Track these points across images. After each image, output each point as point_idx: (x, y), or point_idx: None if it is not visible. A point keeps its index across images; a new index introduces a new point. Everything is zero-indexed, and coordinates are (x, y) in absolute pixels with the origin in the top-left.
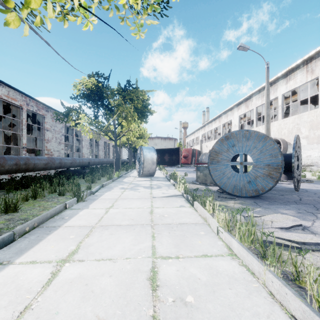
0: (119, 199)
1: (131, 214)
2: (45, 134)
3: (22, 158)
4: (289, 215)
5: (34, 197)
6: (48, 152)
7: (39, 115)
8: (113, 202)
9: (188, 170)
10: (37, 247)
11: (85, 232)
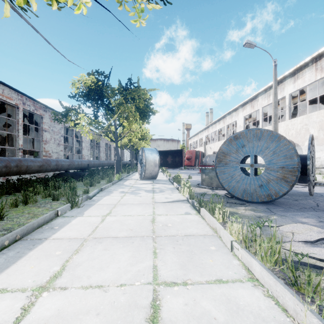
0: (118, 205)
1: (130, 223)
2: (43, 135)
3: (13, 159)
4: (310, 225)
5: (24, 203)
6: (46, 153)
7: (36, 115)
8: (111, 208)
9: (191, 173)
10: (13, 267)
11: (75, 246)
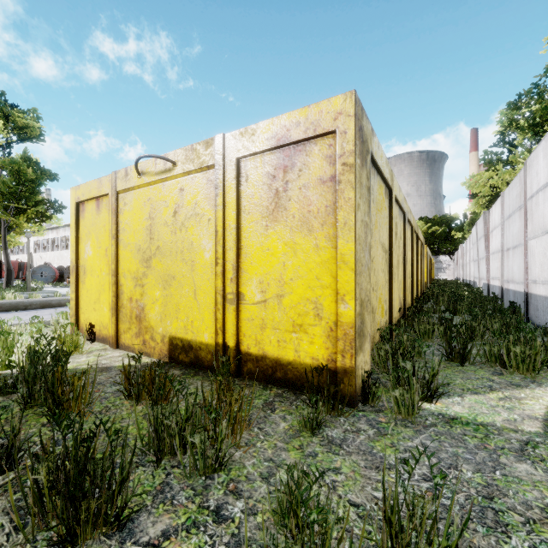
0: None
1: None
2: None
3: None
4: None
5: None
6: None
7: None
8: None
9: None
10: None
11: None
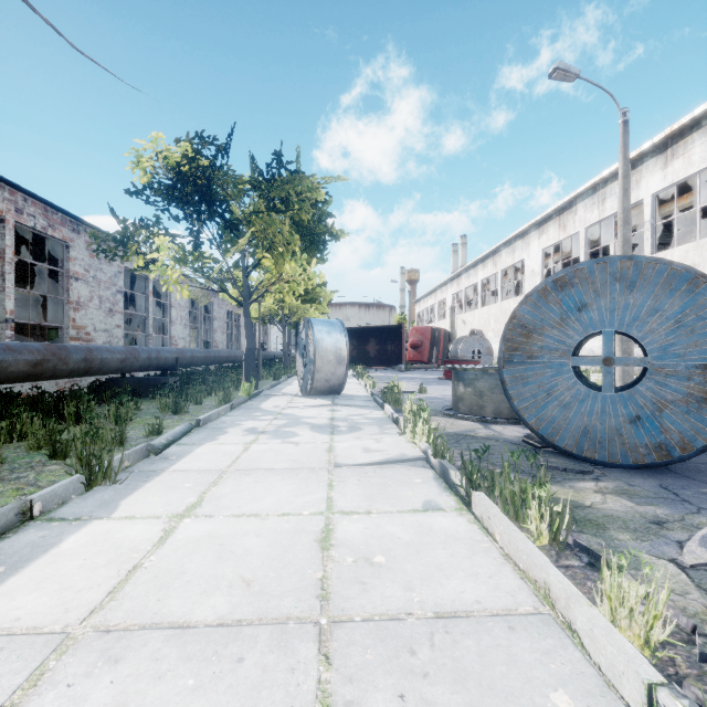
0: (230, 474)
1: (248, 551)
2: (71, 288)
3: None
4: None
5: None
6: (79, 333)
7: (53, 240)
8: (207, 485)
9: (424, 378)
10: None
11: (3, 687)
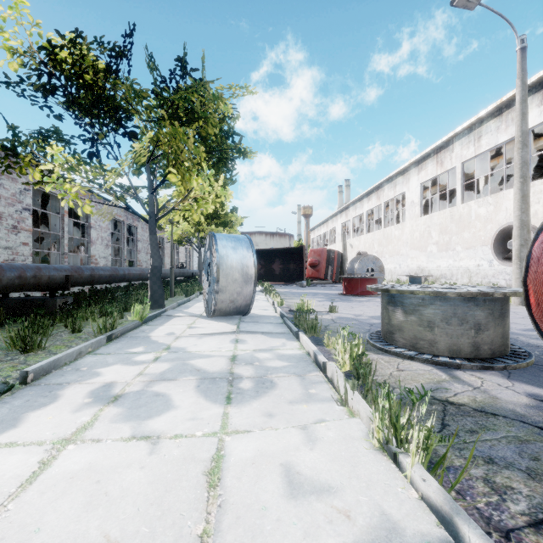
0: None
1: None
2: None
3: None
4: None
5: None
6: None
7: None
8: None
9: (326, 294)
10: None
11: None
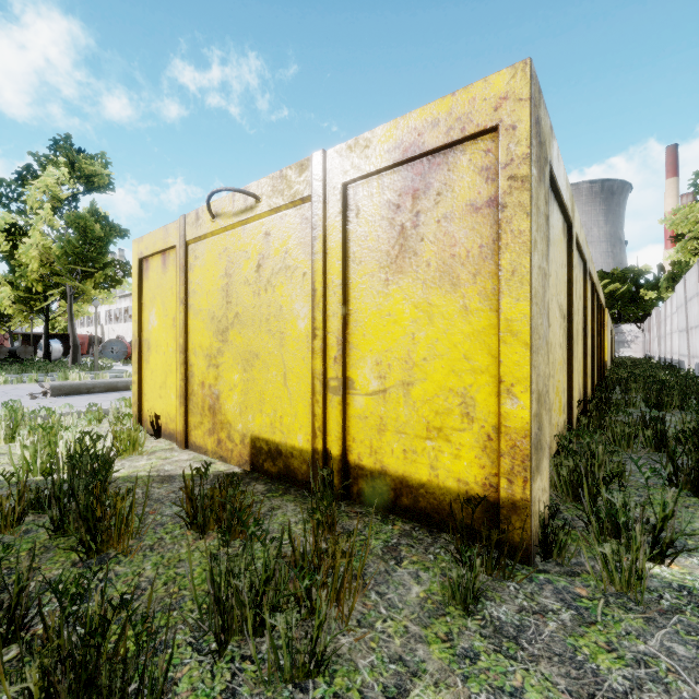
0: None
1: None
2: None
3: None
4: None
5: None
6: None
7: None
8: None
9: None
10: None
11: None
